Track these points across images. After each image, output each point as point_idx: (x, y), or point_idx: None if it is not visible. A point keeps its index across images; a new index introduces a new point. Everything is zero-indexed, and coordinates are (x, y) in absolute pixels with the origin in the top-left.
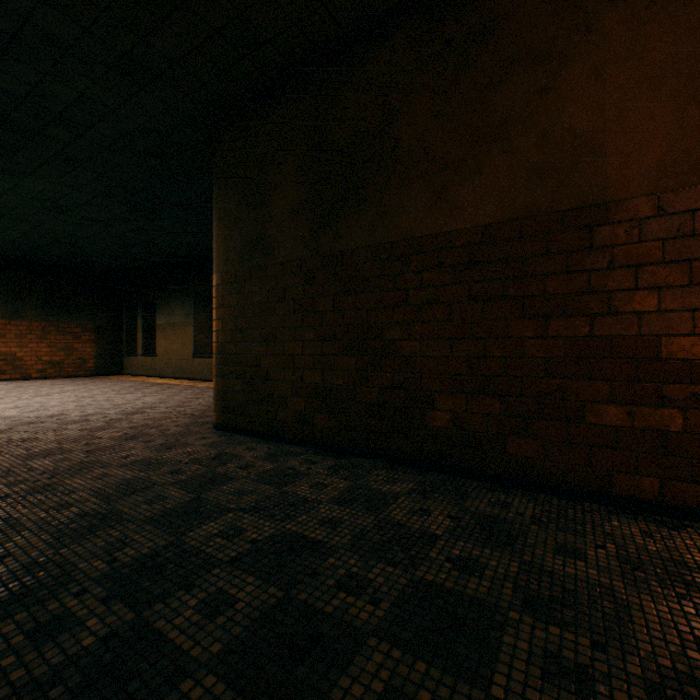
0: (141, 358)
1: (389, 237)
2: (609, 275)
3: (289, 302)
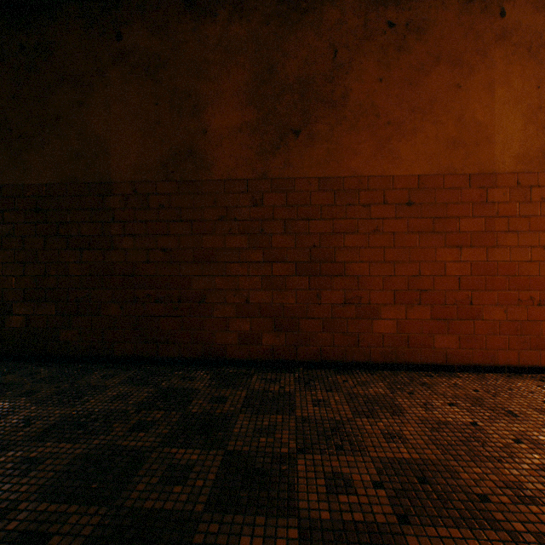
0: None
1: None
2: (113, 226)
3: None
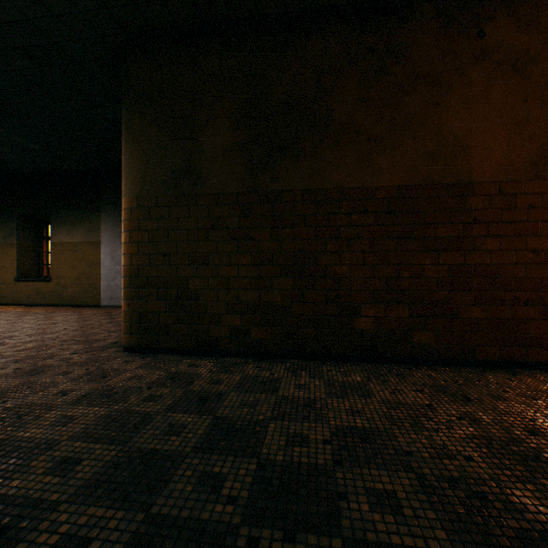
0: None
1: (323, 185)
2: (473, 227)
3: (223, 230)
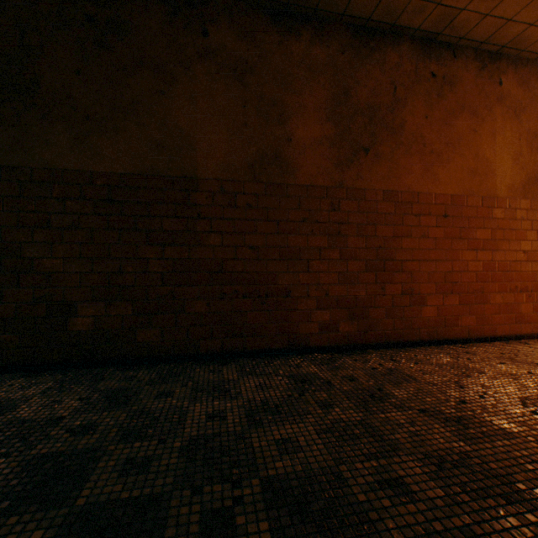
0: None
1: (30, 163)
2: (199, 222)
3: None
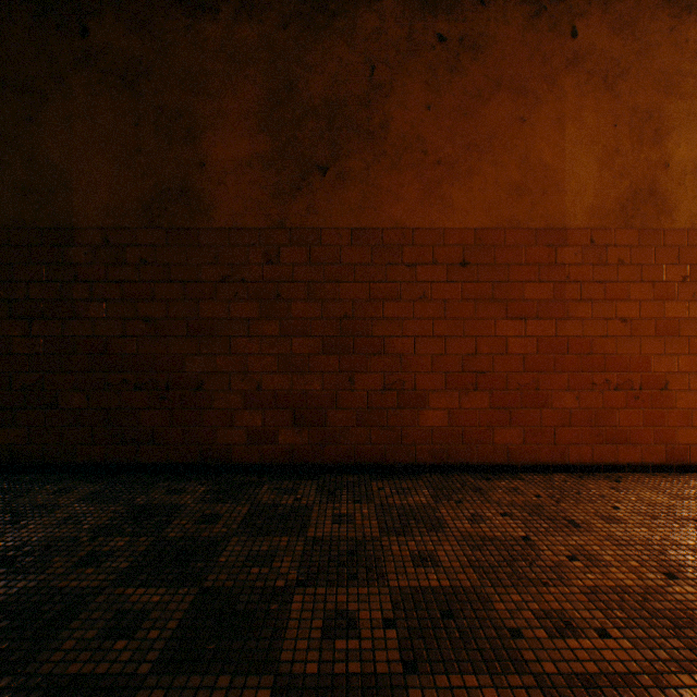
0: None
1: None
2: (76, 287)
3: None
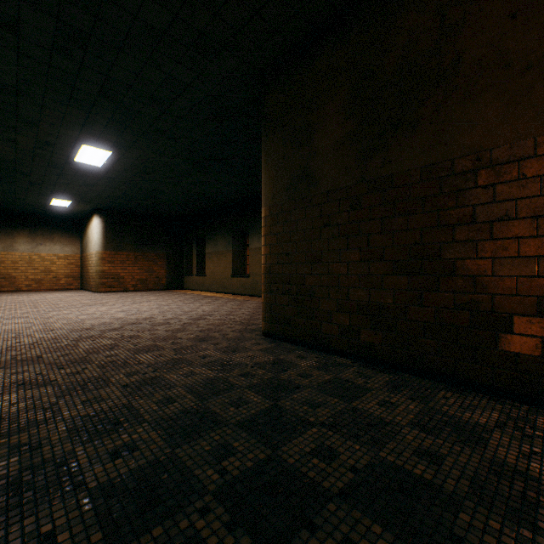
0: (195, 277)
1: (449, 155)
2: None
3: (333, 227)
